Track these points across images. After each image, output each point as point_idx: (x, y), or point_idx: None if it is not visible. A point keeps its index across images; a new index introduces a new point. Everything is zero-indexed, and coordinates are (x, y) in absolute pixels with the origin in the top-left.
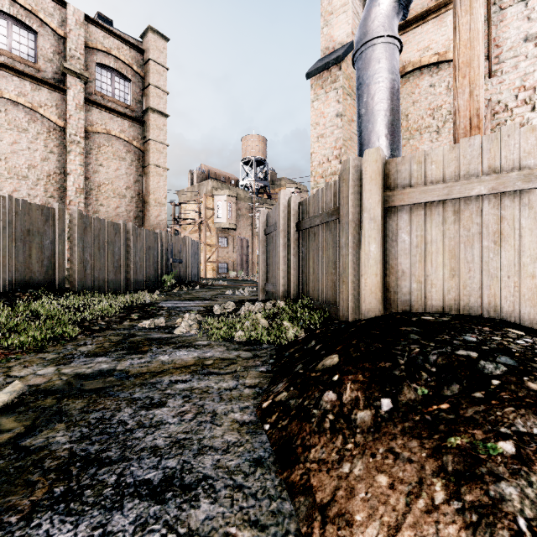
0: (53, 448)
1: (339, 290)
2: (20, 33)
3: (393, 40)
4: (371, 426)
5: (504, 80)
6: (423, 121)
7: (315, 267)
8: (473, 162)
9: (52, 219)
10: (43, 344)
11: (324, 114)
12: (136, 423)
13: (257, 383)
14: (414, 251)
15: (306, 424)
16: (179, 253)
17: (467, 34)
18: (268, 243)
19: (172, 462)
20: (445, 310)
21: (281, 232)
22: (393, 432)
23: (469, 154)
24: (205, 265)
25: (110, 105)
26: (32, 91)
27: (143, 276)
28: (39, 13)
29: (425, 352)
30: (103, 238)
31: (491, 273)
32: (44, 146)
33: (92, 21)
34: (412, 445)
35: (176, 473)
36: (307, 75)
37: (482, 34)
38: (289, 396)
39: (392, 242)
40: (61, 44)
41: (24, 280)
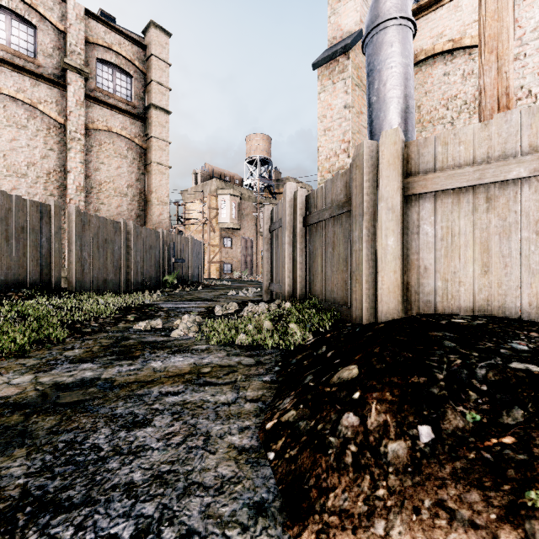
0: (3, 484)
1: (351, 289)
2: (19, 28)
3: (407, 22)
4: (408, 464)
5: (528, 64)
6: (436, 112)
7: (324, 264)
8: (510, 140)
9: (48, 216)
10: (25, 348)
11: (331, 106)
12: (112, 448)
13: (259, 396)
14: (438, 244)
15: (321, 456)
16: (182, 253)
17: (495, 4)
18: (272, 241)
19: (149, 507)
20: (476, 312)
21: (287, 228)
22: (441, 475)
23: (505, 132)
24: (209, 266)
25: (111, 101)
26: (31, 86)
27: (145, 276)
28: (38, 8)
29: (470, 365)
30: (102, 237)
31: (532, 268)
32: (43, 143)
33: (93, 16)
34: (472, 499)
35: (152, 525)
36: (313, 66)
37: (512, 3)
38: (298, 416)
39: (412, 234)
40: (61, 39)
41: (18, 280)
